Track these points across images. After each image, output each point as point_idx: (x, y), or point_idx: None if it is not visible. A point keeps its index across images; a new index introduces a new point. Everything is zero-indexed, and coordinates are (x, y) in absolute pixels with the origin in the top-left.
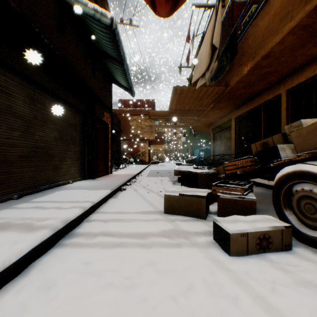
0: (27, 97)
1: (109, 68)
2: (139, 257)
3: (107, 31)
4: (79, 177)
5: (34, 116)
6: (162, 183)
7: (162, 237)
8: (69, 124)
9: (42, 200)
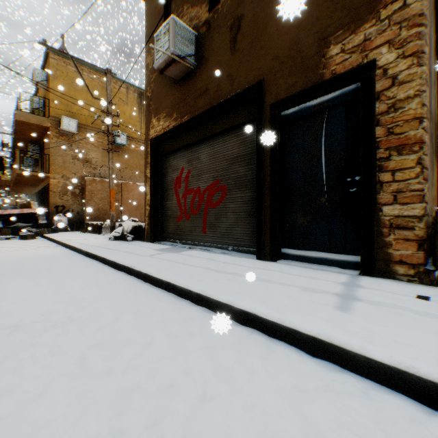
0: None
1: None
2: None
3: None
4: None
5: None
6: None
7: None
8: None
9: None
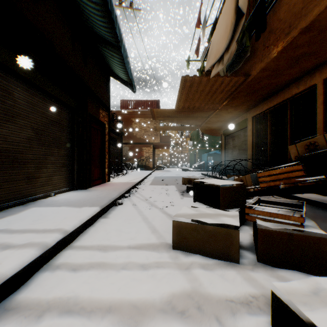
0: None
1: (105, 57)
2: None
3: (97, 0)
4: (66, 187)
5: None
6: (168, 193)
7: (170, 320)
8: (50, 121)
9: None
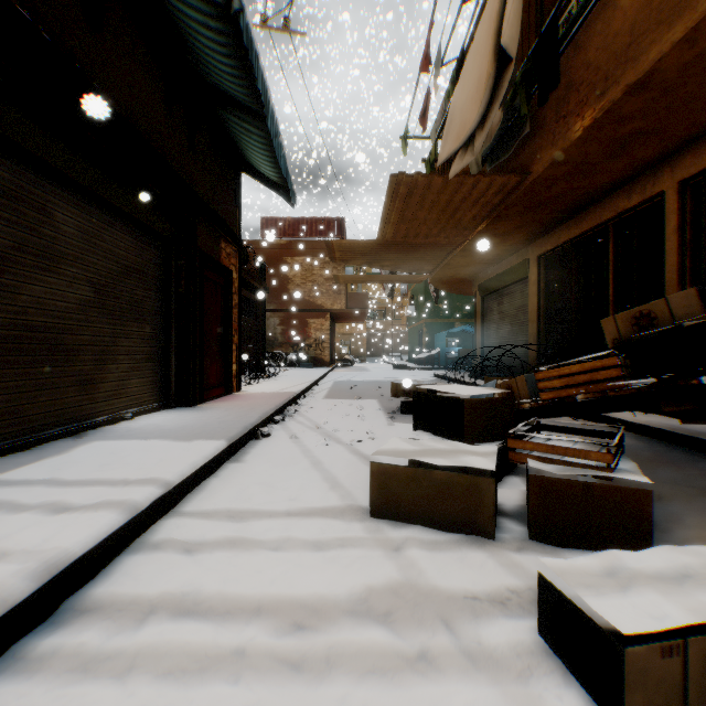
0: None
1: (232, 134)
2: None
3: (219, 25)
4: (154, 403)
5: (17, 241)
6: (362, 415)
7: (366, 625)
8: (124, 268)
9: (24, 478)
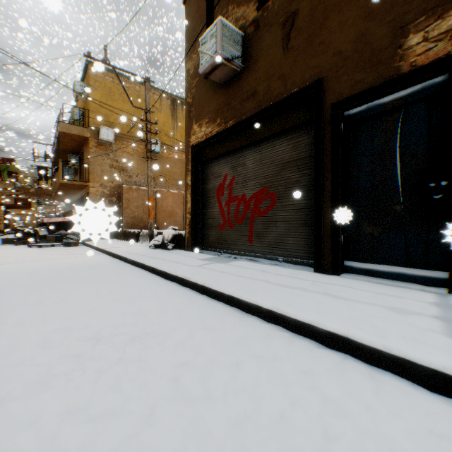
0: None
1: None
2: None
3: None
4: None
5: None
6: None
7: None
8: None
9: None
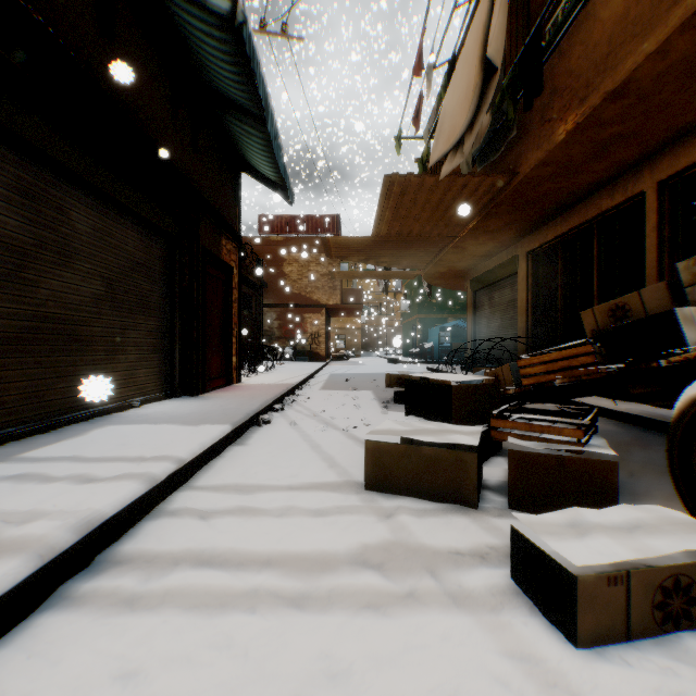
0: (17, 190)
1: (232, 135)
2: (293, 651)
3: (223, 35)
4: (159, 392)
5: (37, 239)
6: (357, 405)
7: (362, 572)
8: (132, 264)
9: (48, 455)
